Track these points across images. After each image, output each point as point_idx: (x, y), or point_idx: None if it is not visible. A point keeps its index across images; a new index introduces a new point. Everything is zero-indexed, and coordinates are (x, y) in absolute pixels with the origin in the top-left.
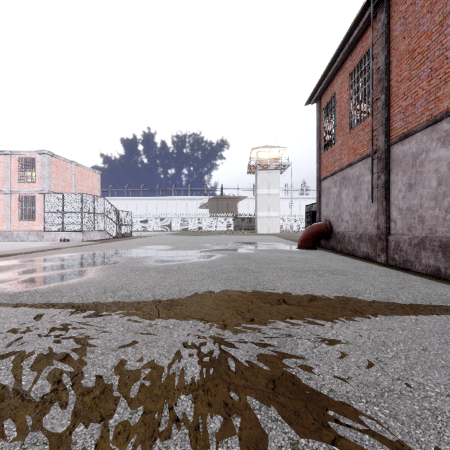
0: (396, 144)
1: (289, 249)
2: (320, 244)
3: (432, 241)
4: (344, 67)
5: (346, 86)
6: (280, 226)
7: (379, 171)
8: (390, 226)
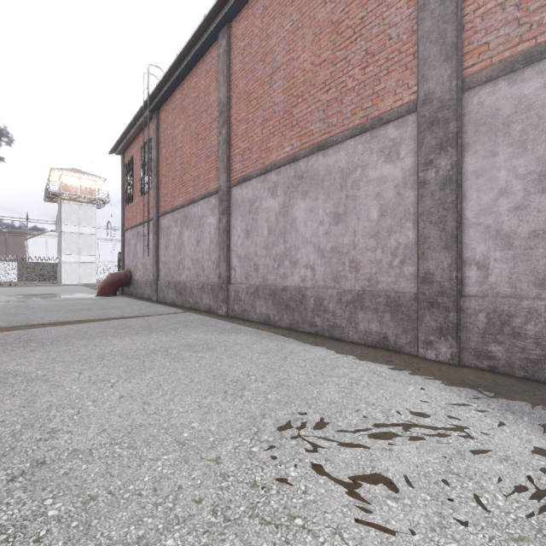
0: (162, 217)
1: (85, 298)
2: (124, 291)
3: (172, 283)
4: (138, 139)
5: (140, 156)
6: (98, 274)
7: (146, 235)
8: (159, 274)
